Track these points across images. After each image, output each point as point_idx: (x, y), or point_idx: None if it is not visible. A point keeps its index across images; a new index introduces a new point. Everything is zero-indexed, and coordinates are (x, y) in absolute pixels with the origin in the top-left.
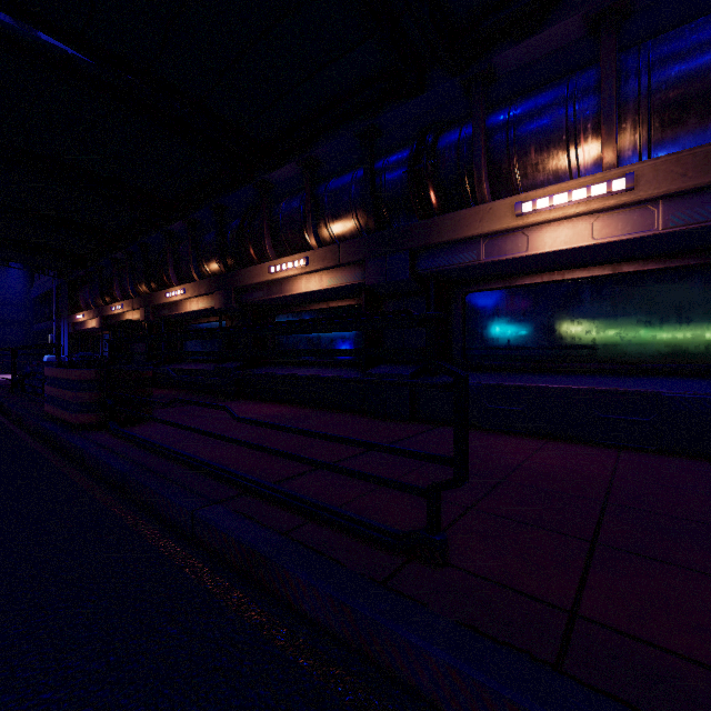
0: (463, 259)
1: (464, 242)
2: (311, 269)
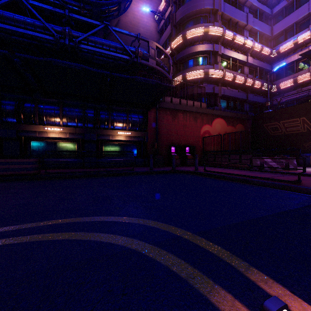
0: (107, 138)
1: (107, 135)
2: (65, 132)
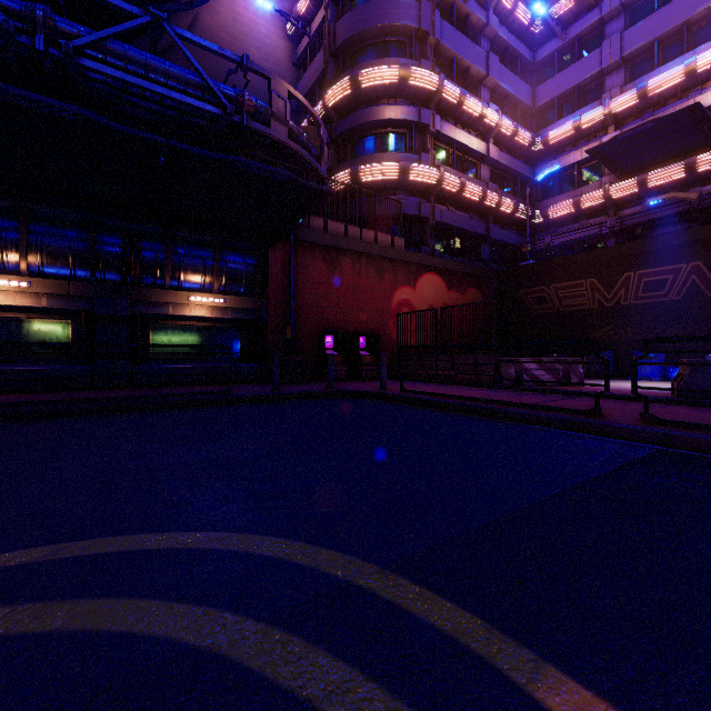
0: (161, 311)
1: (162, 303)
2: (35, 291)
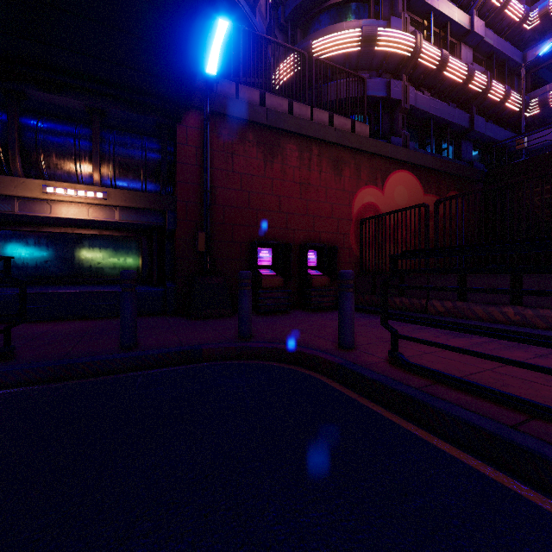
0: None
1: (1, 197)
2: None
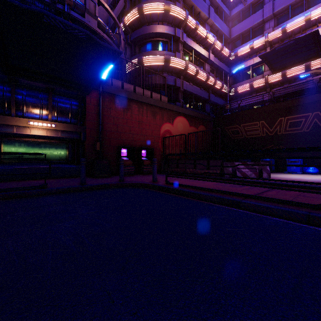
0: (7, 130)
1: (8, 125)
2: None
